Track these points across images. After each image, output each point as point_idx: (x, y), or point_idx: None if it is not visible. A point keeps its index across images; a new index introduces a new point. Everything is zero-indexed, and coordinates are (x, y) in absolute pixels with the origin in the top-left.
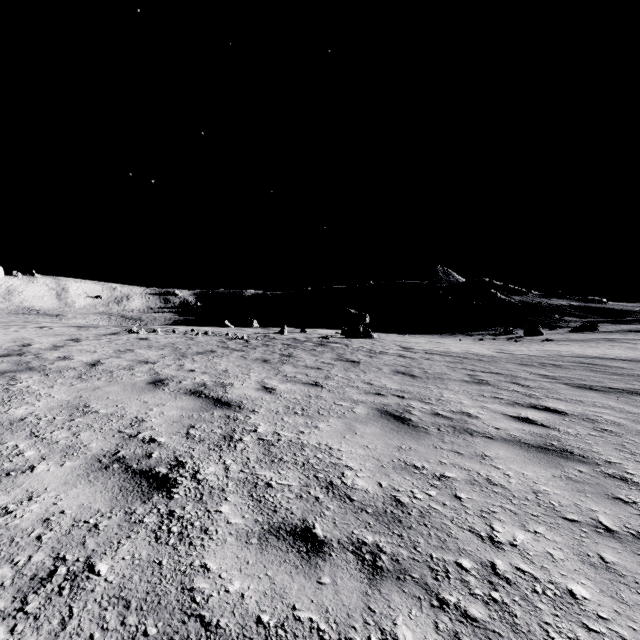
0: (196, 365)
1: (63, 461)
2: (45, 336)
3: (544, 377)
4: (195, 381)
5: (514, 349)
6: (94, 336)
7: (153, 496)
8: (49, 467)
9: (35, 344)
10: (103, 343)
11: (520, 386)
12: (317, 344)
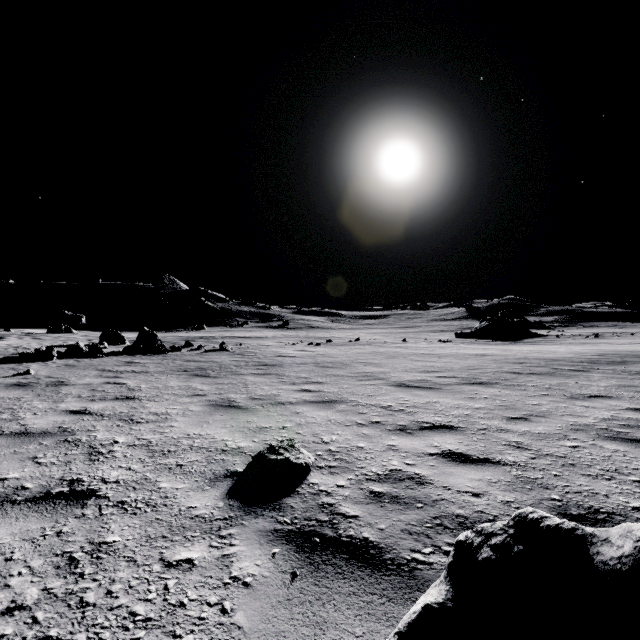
0: None
1: None
2: None
3: None
4: None
5: None
6: None
7: None
8: None
9: None
10: None
11: None
12: (22, 335)
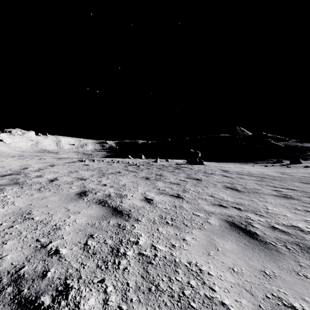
0: (108, 181)
1: None
2: (38, 163)
3: None
4: (104, 193)
5: (290, 172)
6: (62, 163)
7: None
8: None
9: (30, 168)
10: (65, 167)
11: None
12: (175, 168)
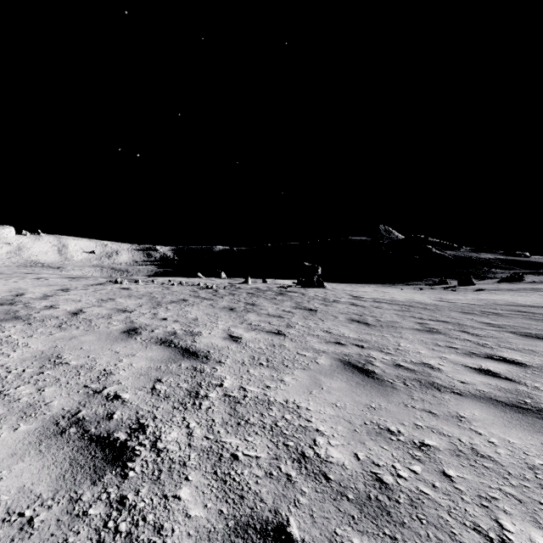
0: (169, 313)
1: (18, 424)
2: (39, 286)
3: (489, 325)
4: (166, 330)
5: (452, 298)
6: (82, 286)
7: (105, 473)
8: (1, 432)
9: (28, 294)
10: (89, 293)
11: (470, 335)
12: (277, 293)
